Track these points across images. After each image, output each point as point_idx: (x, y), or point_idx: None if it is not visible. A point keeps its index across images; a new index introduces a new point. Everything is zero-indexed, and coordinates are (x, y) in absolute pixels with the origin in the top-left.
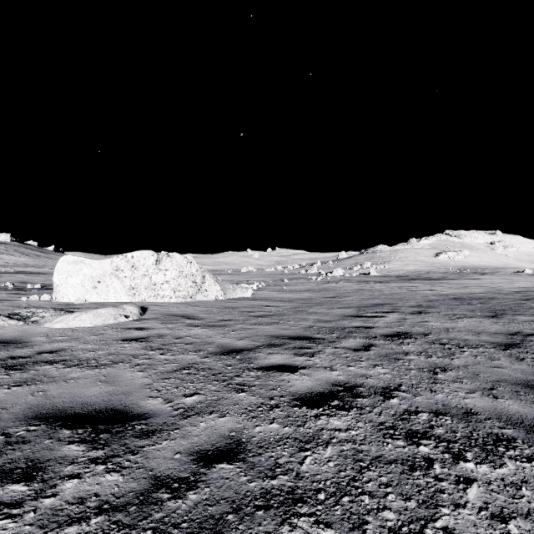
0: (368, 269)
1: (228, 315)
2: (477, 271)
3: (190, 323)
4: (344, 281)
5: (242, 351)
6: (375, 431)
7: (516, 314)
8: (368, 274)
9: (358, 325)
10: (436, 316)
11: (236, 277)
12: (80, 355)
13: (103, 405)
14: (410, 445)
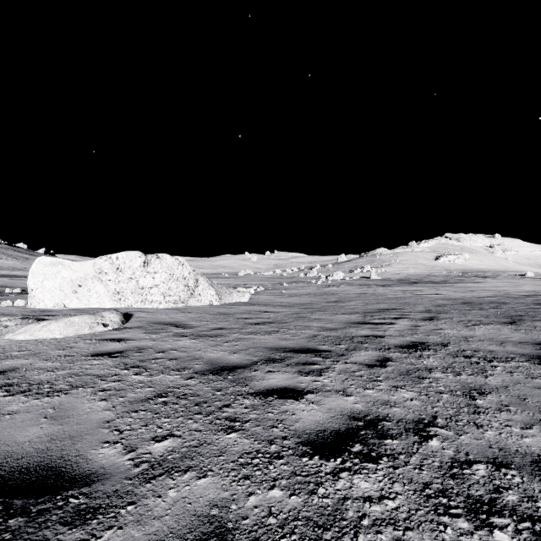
0: (368, 273)
1: (222, 323)
2: (479, 274)
3: (178, 332)
4: (345, 285)
5: (235, 369)
6: (422, 501)
7: (535, 321)
8: (369, 277)
9: (367, 334)
10: (450, 323)
11: (233, 280)
12: (33, 376)
13: (35, 460)
14: (480, 530)
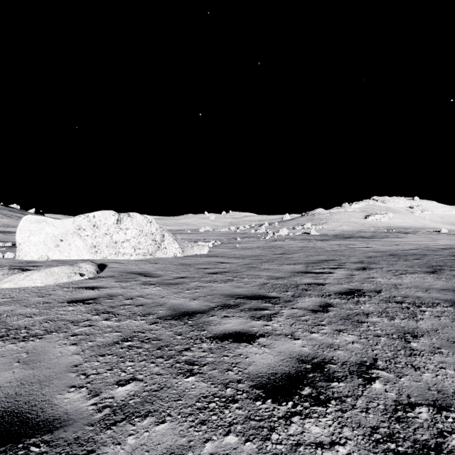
0: (309, 229)
1: (184, 272)
2: (401, 231)
3: (145, 281)
4: (289, 239)
5: (195, 314)
6: (371, 446)
7: (453, 270)
8: (309, 233)
9: (310, 282)
10: (380, 272)
11: (195, 236)
12: (13, 321)
13: (3, 405)
14: None
